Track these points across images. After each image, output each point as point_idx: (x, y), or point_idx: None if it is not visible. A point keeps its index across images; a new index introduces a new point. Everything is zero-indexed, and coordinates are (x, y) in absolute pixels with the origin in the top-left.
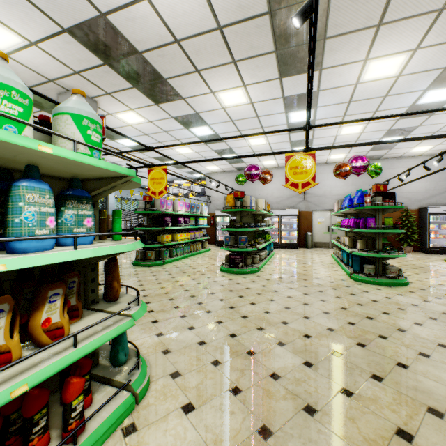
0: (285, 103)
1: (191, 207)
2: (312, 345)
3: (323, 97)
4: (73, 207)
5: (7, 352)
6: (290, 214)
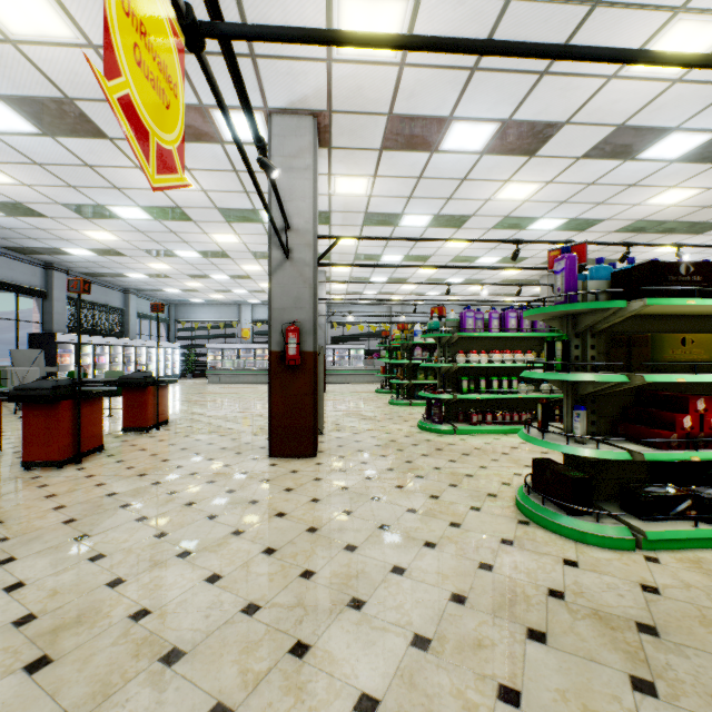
0: None
1: None
2: None
3: None
4: None
5: None
6: None
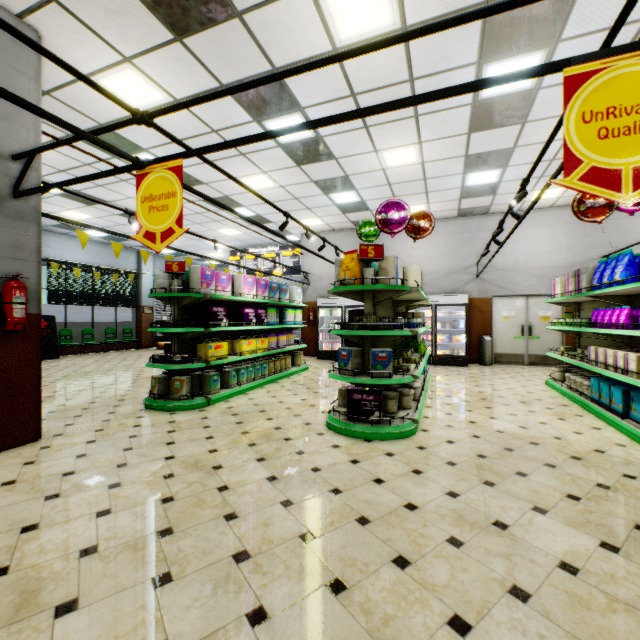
0: (485, 27)
1: (271, 288)
2: None
3: None
4: None
5: None
6: (452, 304)
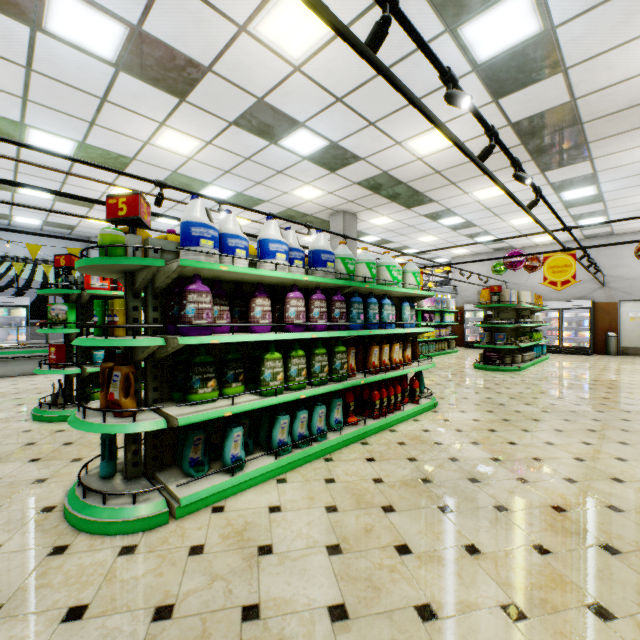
0: (553, 187)
1: (437, 301)
2: (553, 407)
3: (604, 175)
4: (410, 311)
5: (401, 362)
6: (577, 308)
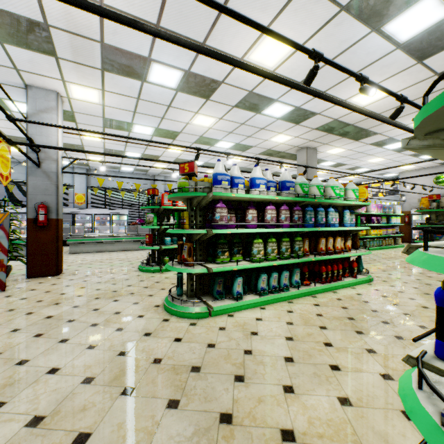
0: None
1: (383, 207)
2: None
3: None
4: (350, 215)
5: (343, 249)
6: None
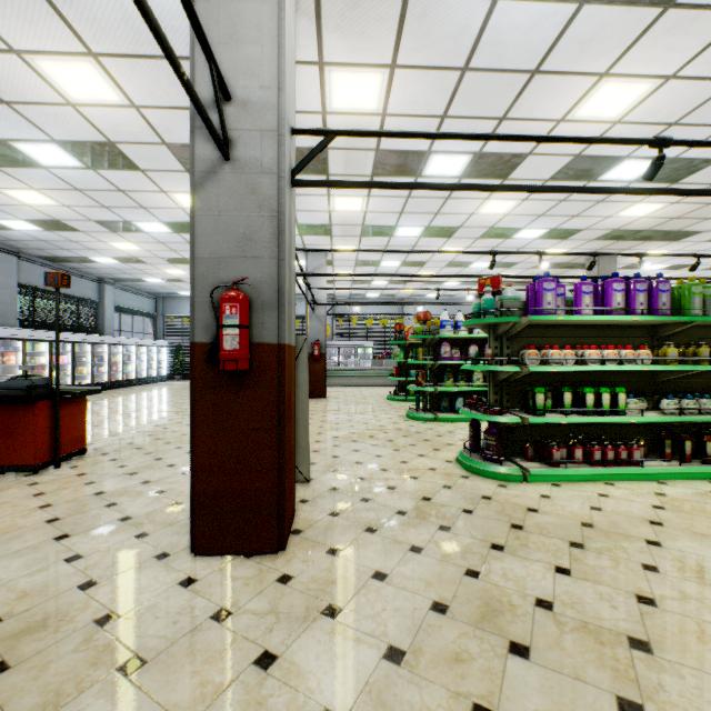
0: None
1: None
2: None
3: None
4: None
5: None
6: None
